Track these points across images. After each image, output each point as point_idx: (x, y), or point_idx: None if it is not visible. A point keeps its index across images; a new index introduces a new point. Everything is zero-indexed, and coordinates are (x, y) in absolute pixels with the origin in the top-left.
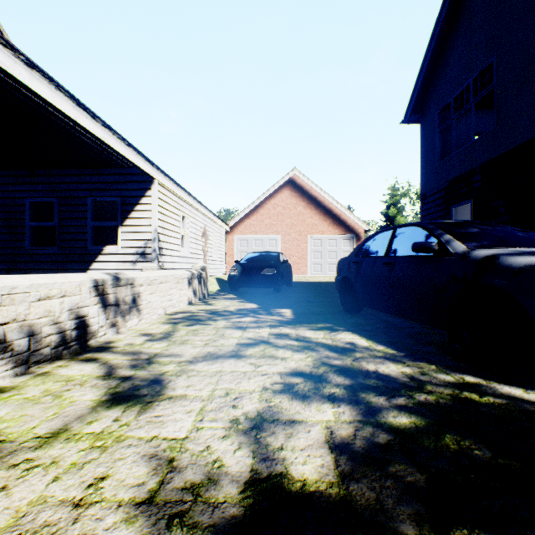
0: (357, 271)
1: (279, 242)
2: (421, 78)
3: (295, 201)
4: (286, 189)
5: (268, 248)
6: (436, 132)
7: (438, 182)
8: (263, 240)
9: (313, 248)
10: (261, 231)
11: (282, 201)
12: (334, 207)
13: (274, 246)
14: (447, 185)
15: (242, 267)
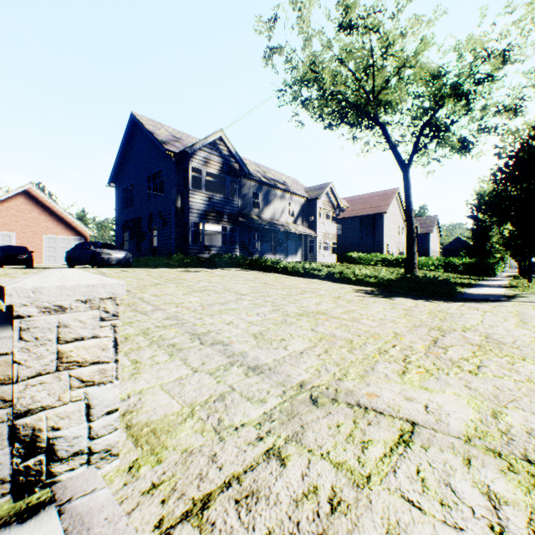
0: (73, 254)
1: (14, 238)
2: (114, 172)
3: (31, 207)
4: (21, 197)
5: (2, 242)
6: (121, 198)
7: (121, 220)
8: None
9: (49, 245)
10: None
11: (18, 206)
12: (68, 217)
13: (9, 241)
14: (124, 222)
15: (3, 253)
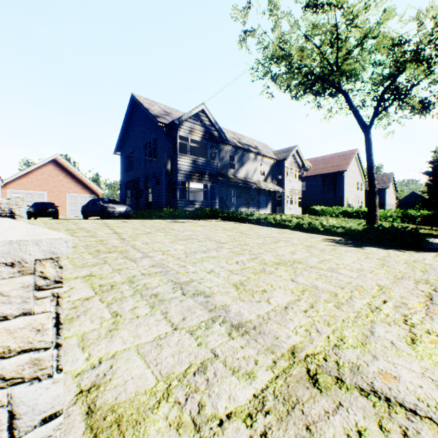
0: (87, 208)
1: (46, 196)
2: (119, 143)
3: (58, 172)
4: (51, 164)
5: (37, 200)
6: (124, 163)
7: (124, 181)
8: (33, 194)
9: (71, 201)
10: (31, 189)
11: (49, 171)
12: (85, 179)
13: (42, 198)
14: (126, 183)
15: (37, 208)
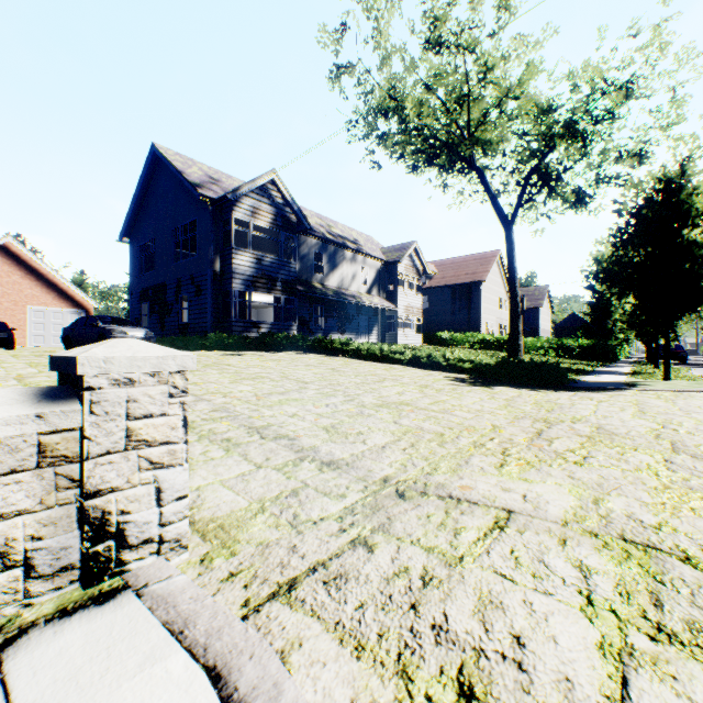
0: (73, 332)
1: None
2: (128, 223)
3: (10, 268)
4: None
5: None
6: (137, 257)
7: (138, 287)
8: None
9: (35, 320)
10: None
11: None
12: (62, 282)
13: None
14: (141, 290)
15: None
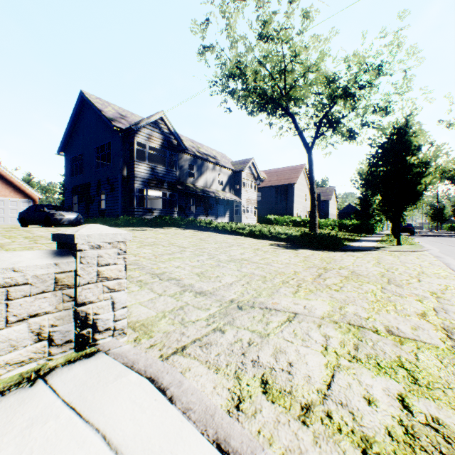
0: (27, 215)
1: None
2: (63, 142)
3: None
4: None
5: None
6: (70, 165)
7: (70, 185)
8: None
9: None
10: None
11: None
12: (16, 181)
13: None
14: (73, 187)
15: None
